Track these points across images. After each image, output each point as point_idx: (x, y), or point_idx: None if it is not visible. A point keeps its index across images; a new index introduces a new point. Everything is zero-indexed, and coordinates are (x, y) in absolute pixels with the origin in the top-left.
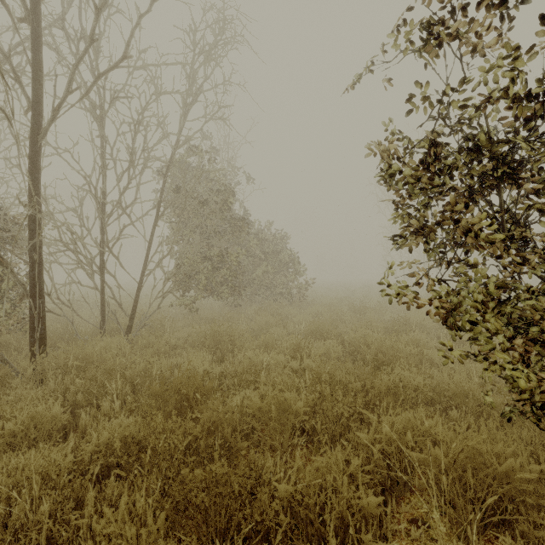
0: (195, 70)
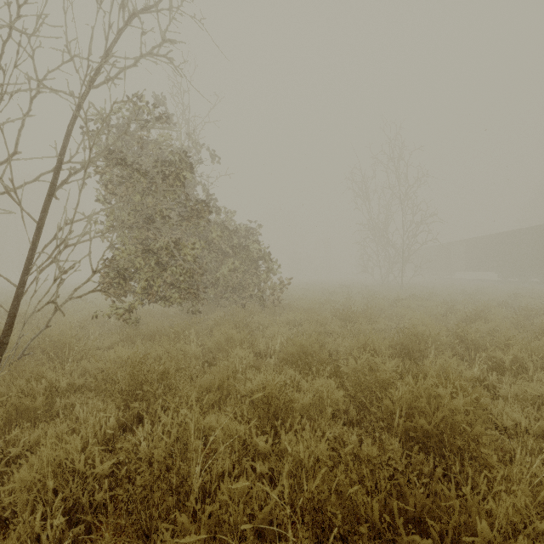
0: None
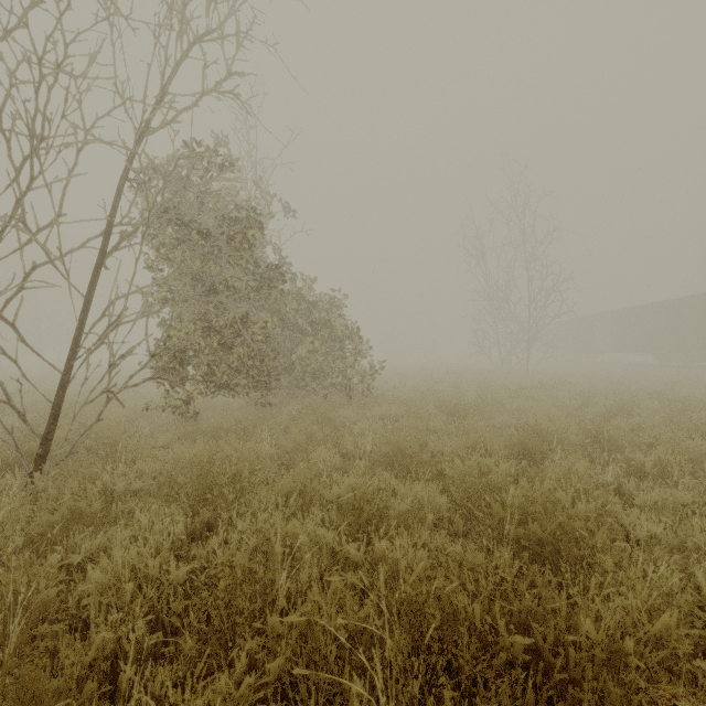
0: (184, 3)
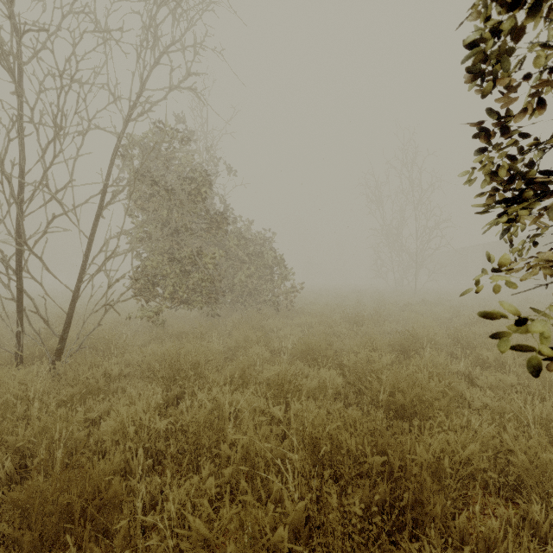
0: (156, 25)
